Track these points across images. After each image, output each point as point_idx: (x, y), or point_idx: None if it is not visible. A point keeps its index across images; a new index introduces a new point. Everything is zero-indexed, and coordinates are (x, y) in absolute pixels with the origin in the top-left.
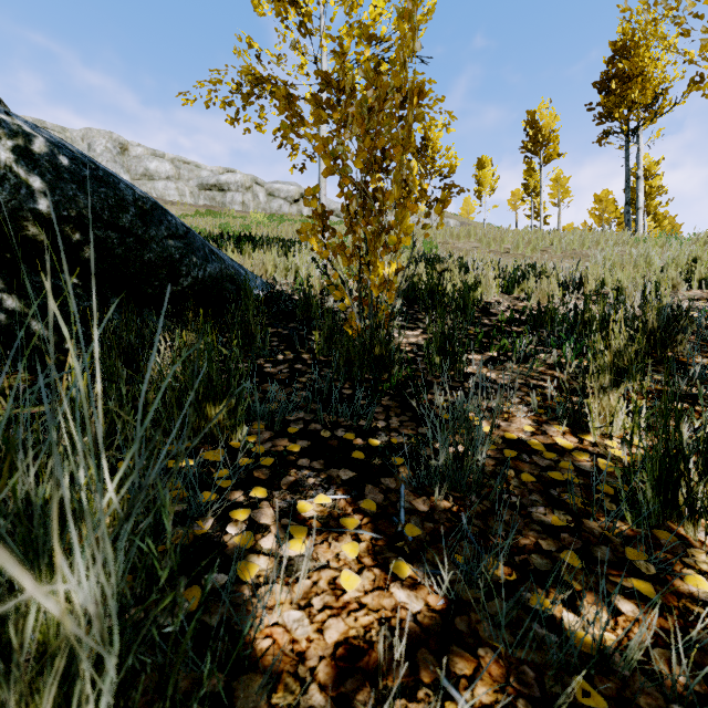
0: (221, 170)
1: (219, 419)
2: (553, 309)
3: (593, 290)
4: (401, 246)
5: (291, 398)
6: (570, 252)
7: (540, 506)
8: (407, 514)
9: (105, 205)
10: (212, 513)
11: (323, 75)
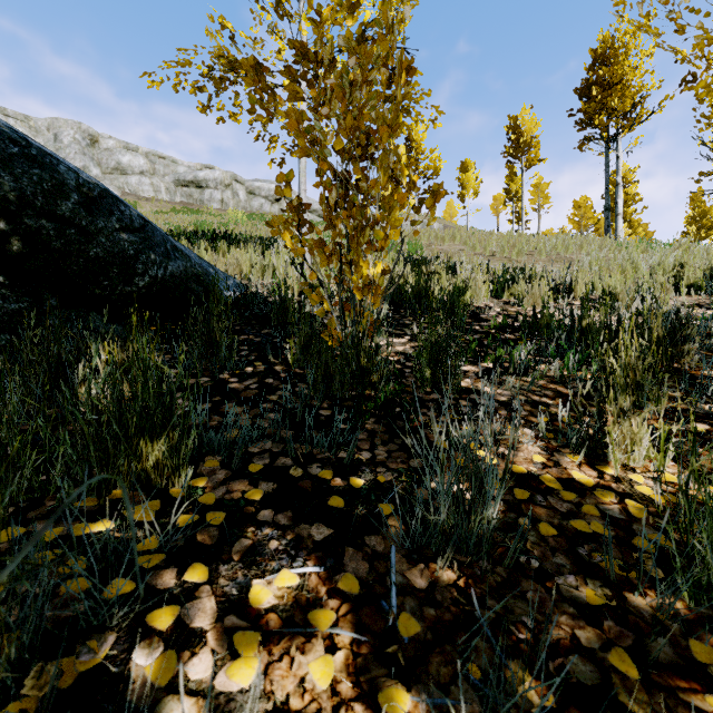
0: (199, 167)
1: (158, 458)
2: (549, 315)
3: (583, 295)
4: (388, 242)
5: (255, 425)
6: (554, 256)
7: (568, 573)
8: (400, 595)
9: (38, 189)
10: (120, 620)
11: (298, 45)
